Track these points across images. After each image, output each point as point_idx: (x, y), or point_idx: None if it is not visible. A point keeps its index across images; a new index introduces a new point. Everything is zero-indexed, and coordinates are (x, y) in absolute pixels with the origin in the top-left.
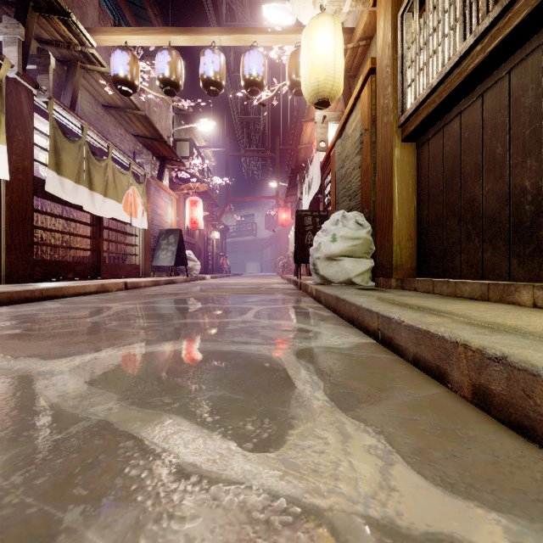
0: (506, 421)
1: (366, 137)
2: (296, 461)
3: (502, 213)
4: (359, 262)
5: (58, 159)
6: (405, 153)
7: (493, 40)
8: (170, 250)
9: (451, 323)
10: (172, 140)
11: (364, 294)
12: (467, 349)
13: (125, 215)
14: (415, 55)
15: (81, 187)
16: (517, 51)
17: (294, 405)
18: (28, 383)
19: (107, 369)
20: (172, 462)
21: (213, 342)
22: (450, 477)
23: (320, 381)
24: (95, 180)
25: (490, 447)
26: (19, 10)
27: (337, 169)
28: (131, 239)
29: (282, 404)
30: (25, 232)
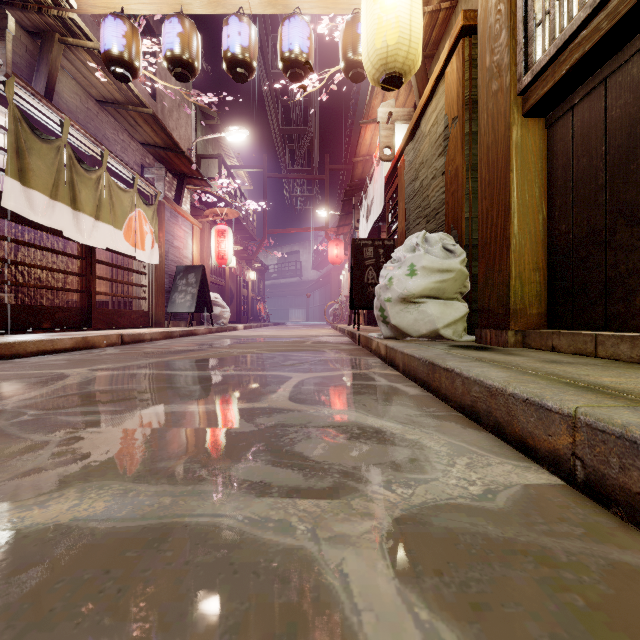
0: None
1: (455, 128)
2: None
3: None
4: (449, 306)
5: (23, 163)
6: (528, 135)
7: None
8: (189, 293)
9: None
10: (195, 155)
11: (480, 359)
12: None
13: (128, 246)
14: None
15: (59, 204)
16: None
17: None
18: None
19: None
20: None
21: (183, 483)
22: None
23: None
24: (82, 196)
25: None
26: None
27: (407, 182)
28: (138, 278)
29: None
30: None
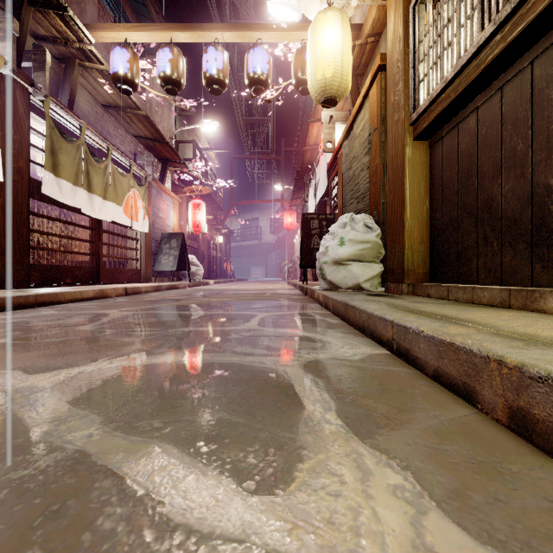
0: (552, 452)
1: (375, 136)
2: (307, 509)
3: (524, 214)
4: (368, 267)
5: (55, 159)
6: (417, 153)
7: (515, 27)
8: (172, 255)
9: (478, 334)
10: (175, 141)
11: (375, 301)
12: (502, 365)
13: (126, 219)
14: (428, 48)
15: (79, 189)
16: (540, 39)
17: (303, 431)
18: (2, 402)
19: (94, 385)
20: (156, 510)
21: (213, 353)
22: (499, 531)
23: (331, 400)
24: (94, 182)
25: (541, 488)
26: (13, 4)
27: (344, 170)
28: (131, 243)
29: (289, 429)
30: (21, 235)
